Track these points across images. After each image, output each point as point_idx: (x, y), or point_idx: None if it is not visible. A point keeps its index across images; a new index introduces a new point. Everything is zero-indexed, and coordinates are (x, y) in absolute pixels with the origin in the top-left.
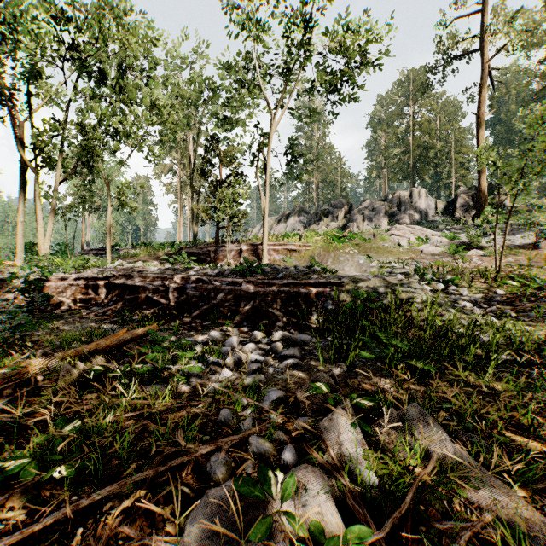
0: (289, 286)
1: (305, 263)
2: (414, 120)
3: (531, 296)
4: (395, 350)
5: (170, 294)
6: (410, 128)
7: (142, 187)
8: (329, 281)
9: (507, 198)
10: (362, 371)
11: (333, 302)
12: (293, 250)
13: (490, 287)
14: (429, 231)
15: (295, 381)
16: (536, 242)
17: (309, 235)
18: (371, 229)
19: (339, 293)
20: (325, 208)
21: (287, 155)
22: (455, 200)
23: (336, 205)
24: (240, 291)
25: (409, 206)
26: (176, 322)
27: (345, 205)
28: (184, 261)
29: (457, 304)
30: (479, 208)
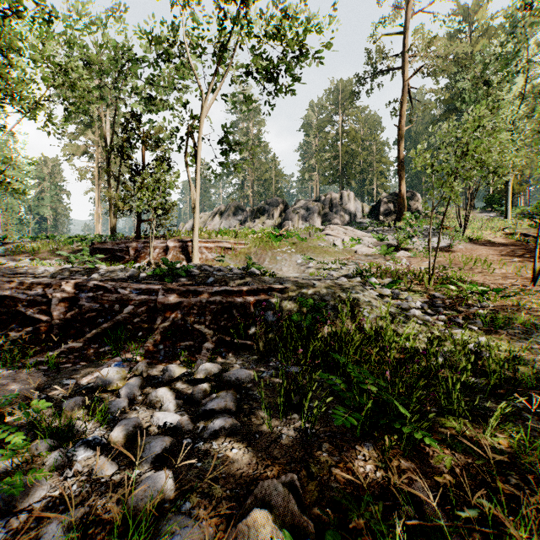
0: (221, 294)
1: (241, 262)
2: (342, 128)
3: (467, 300)
4: (368, 395)
5: (52, 308)
6: (339, 135)
7: (32, 164)
8: (270, 286)
9: (420, 205)
10: (344, 474)
11: (275, 312)
12: (228, 248)
13: (428, 290)
14: (360, 232)
15: (226, 474)
16: (451, 245)
17: (245, 233)
18: (306, 229)
19: (282, 302)
20: (261, 206)
21: (221, 144)
22: (378, 205)
23: (272, 203)
24: (156, 302)
25: (340, 207)
26: (56, 351)
27: (280, 203)
28: (87, 260)
29: (405, 310)
30: (400, 213)
